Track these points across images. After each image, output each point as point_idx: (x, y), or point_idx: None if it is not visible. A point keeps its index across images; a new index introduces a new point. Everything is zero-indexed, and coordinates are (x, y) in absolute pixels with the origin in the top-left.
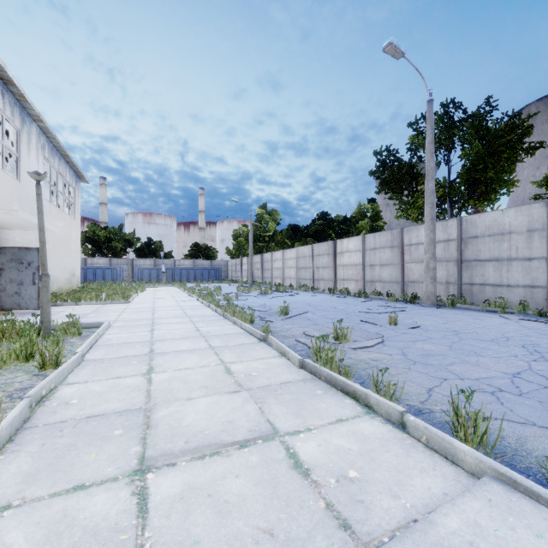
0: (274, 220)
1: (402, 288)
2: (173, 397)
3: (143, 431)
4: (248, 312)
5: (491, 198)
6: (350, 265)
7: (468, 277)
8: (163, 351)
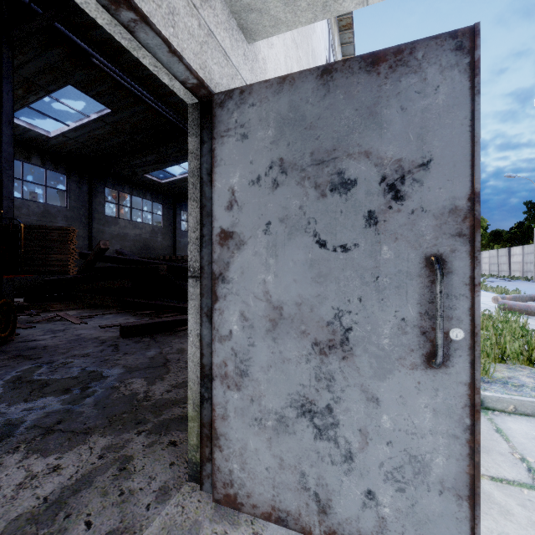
0: (481, 226)
1: None
2: None
3: None
4: None
5: None
6: (516, 263)
7: None
8: None
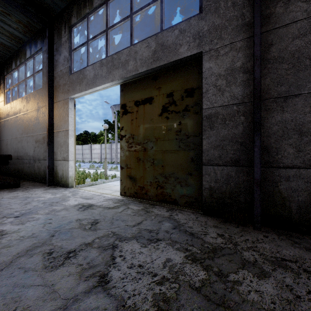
0: None
1: (111, 160)
2: None
3: None
4: None
5: None
6: (97, 153)
7: None
8: None
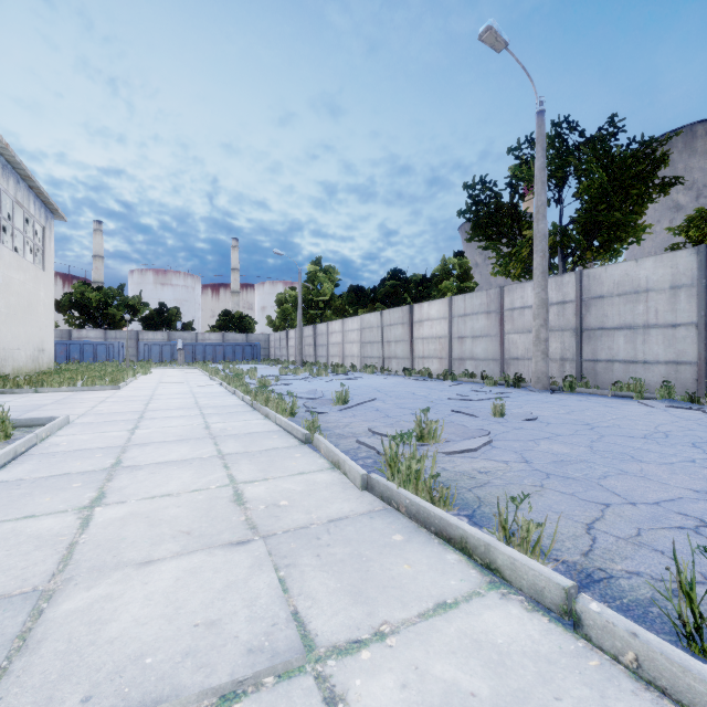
0: (331, 280)
1: (501, 367)
2: (115, 560)
3: (3, 661)
4: (290, 401)
5: (617, 248)
6: (432, 338)
7: (591, 352)
8: (138, 463)
